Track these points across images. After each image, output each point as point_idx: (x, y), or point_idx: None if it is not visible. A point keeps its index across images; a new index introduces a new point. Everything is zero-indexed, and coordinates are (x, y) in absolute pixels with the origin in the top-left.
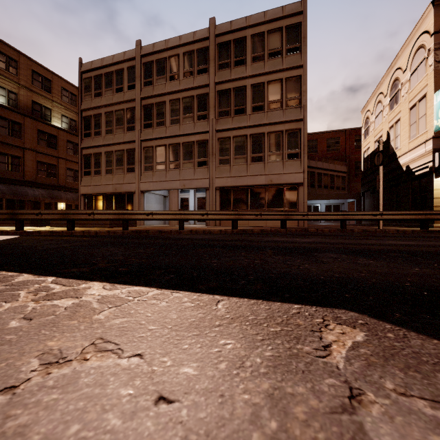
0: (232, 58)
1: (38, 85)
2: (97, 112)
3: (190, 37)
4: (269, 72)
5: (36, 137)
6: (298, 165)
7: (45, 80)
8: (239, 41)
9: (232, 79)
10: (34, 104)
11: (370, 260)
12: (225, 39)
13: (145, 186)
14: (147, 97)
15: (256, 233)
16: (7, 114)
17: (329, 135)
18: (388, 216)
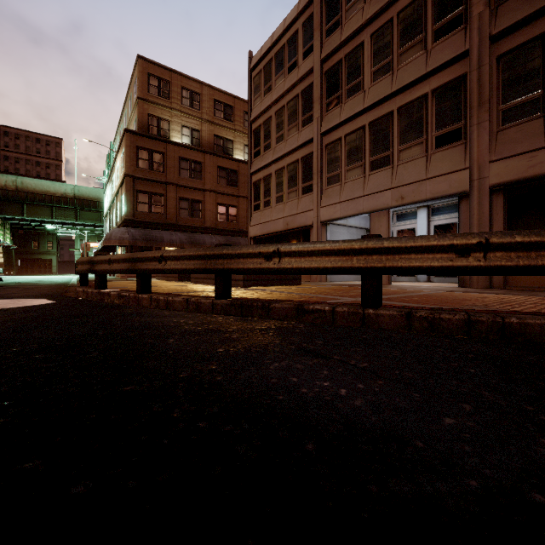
0: None
1: (220, 116)
2: (266, 116)
3: None
4: None
5: (216, 175)
6: None
7: (227, 108)
8: None
9: None
10: (216, 139)
11: None
12: None
13: (327, 213)
14: (331, 53)
15: None
16: (188, 154)
17: None
18: None
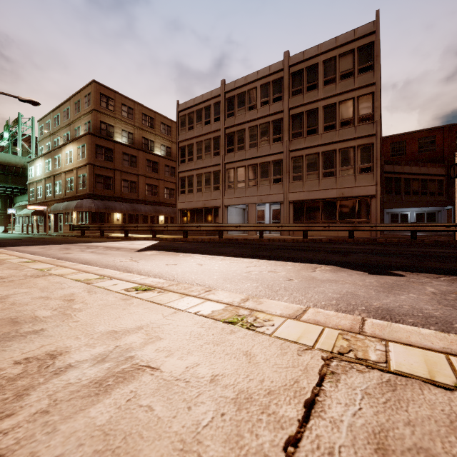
0: (305, 84)
1: (146, 124)
2: (190, 142)
3: (266, 71)
4: (341, 93)
5: (145, 165)
6: (370, 178)
7: (150, 119)
8: (311, 68)
9: (304, 103)
10: (143, 140)
11: (381, 257)
12: (298, 68)
13: (228, 202)
14: (230, 126)
15: (324, 242)
16: (128, 150)
17: (421, 135)
18: None
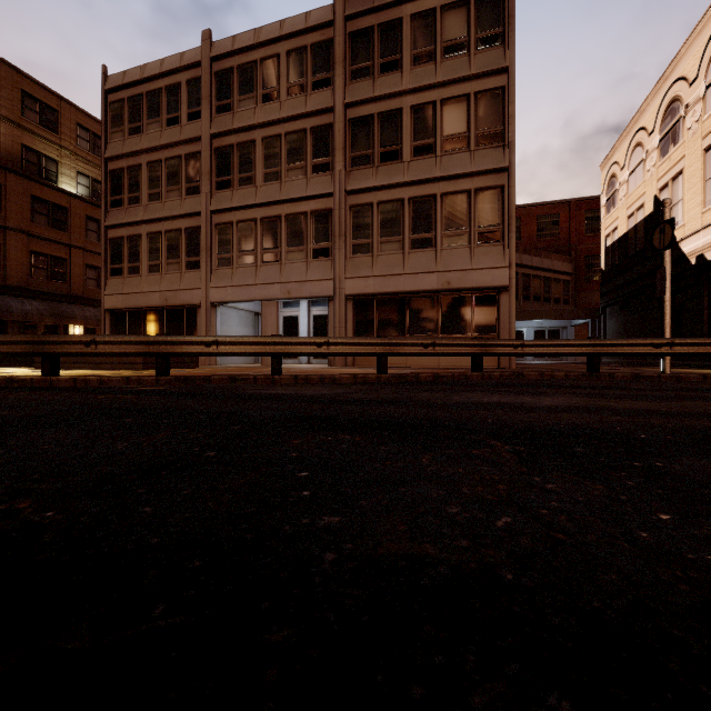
0: (376, 59)
1: (34, 118)
2: (133, 162)
3: (300, 22)
4: (445, 82)
5: (28, 208)
6: (498, 253)
7: (47, 110)
8: (389, 27)
9: (375, 96)
10: (25, 152)
11: None
12: (363, 24)
13: (218, 294)
14: (222, 133)
15: (427, 381)
16: None
17: (541, 210)
18: (685, 349)
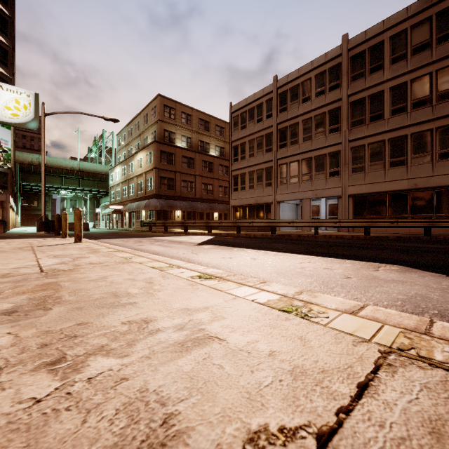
0: (367, 67)
1: (202, 128)
2: (242, 141)
3: (322, 59)
4: (413, 69)
5: (201, 166)
6: None
7: (206, 123)
8: (375, 47)
9: (366, 88)
10: (200, 143)
11: None
12: (358, 50)
13: (280, 197)
14: (282, 122)
15: (391, 239)
16: (187, 154)
17: None
18: None
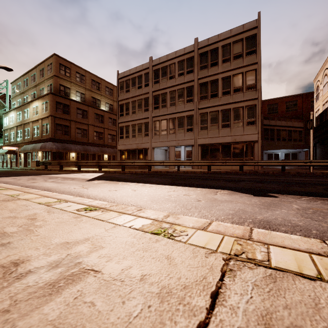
0: (209, 62)
1: (94, 87)
2: (127, 101)
3: (182, 51)
4: (234, 69)
5: (93, 117)
6: (254, 129)
7: (97, 84)
8: (213, 50)
9: (208, 75)
10: (92, 99)
11: (261, 184)
12: (204, 50)
13: (155, 144)
14: (156, 90)
15: (222, 173)
16: (81, 106)
17: (288, 99)
18: (315, 163)
